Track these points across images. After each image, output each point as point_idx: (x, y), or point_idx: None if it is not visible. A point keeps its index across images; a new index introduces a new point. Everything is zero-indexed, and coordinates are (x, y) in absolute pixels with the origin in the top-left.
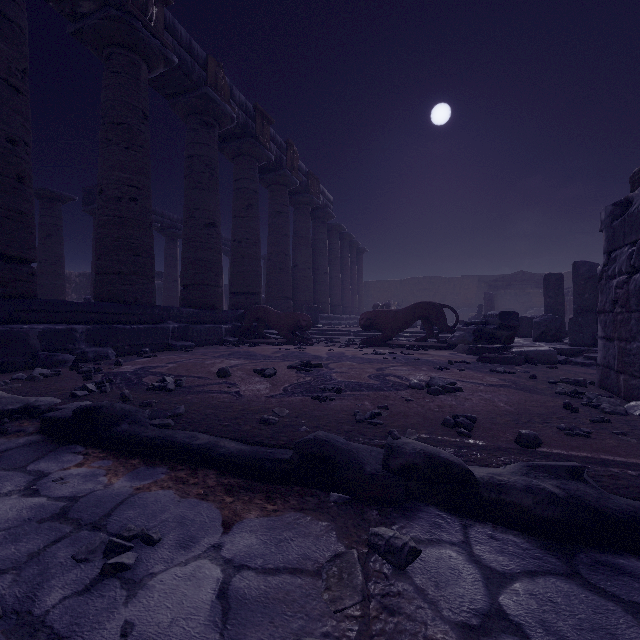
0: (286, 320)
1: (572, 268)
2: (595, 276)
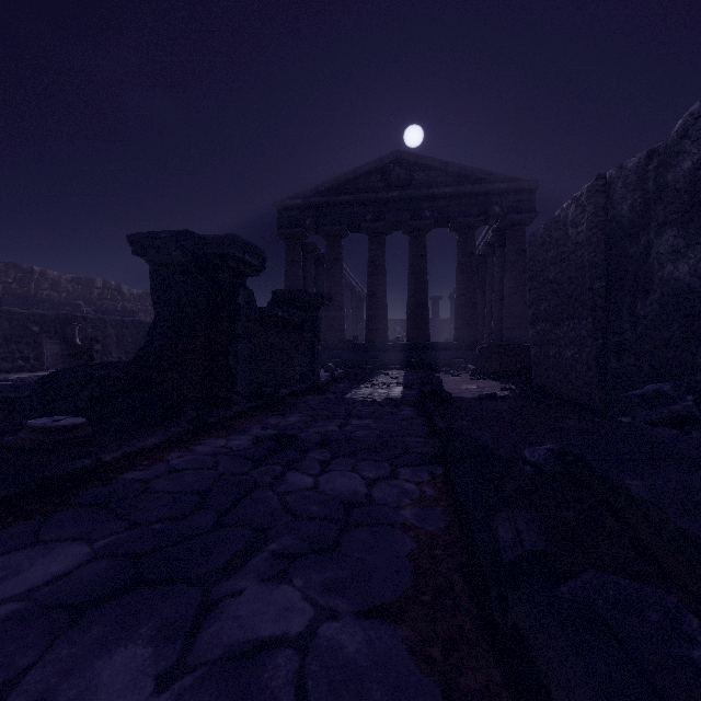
0: None
1: None
2: None
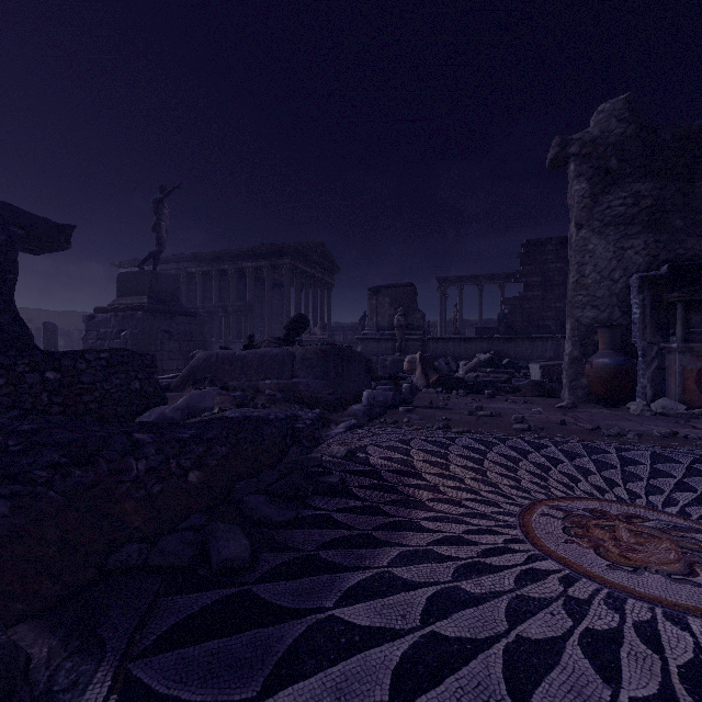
0: None
1: (44, 325)
2: (56, 331)
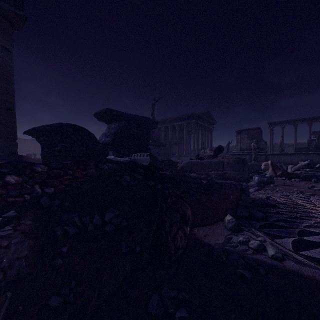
0: (39, 161)
1: None
2: None
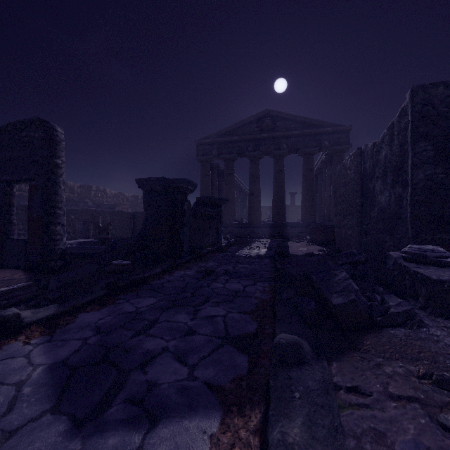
0: None
1: None
2: None
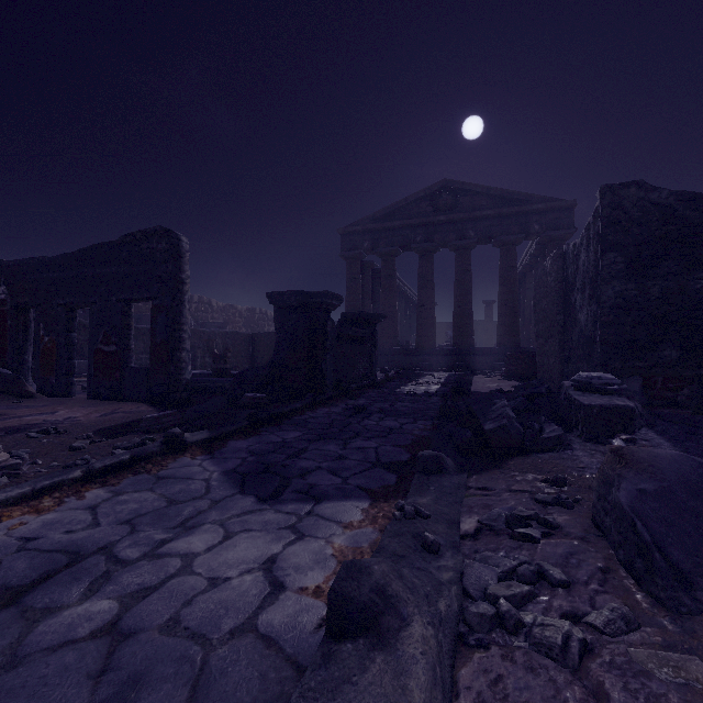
0: None
1: None
2: None
